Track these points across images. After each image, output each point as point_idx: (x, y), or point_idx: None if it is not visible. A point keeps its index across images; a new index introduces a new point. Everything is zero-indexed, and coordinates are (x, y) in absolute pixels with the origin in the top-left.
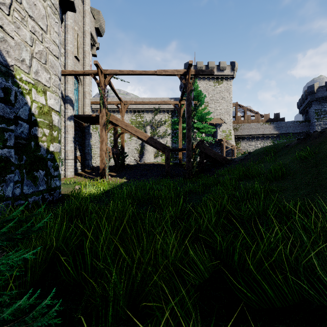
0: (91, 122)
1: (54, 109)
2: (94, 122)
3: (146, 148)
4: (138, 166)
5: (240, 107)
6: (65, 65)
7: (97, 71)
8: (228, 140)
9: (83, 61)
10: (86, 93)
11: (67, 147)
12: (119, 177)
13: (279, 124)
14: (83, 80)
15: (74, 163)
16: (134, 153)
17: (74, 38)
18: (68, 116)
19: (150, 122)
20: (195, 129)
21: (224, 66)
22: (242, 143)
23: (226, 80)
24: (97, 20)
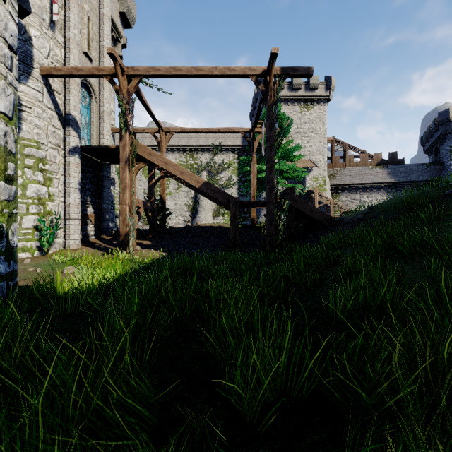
0: (112, 159)
1: None
2: (117, 160)
3: (202, 204)
4: (187, 230)
5: (338, 143)
6: (64, 64)
7: (115, 68)
8: (321, 191)
9: (99, 63)
10: (104, 113)
11: (68, 199)
12: (155, 248)
13: (396, 169)
14: (98, 93)
15: (82, 226)
16: (183, 210)
17: (82, 23)
18: (69, 147)
19: (207, 165)
20: (275, 172)
21: (315, 82)
22: (342, 197)
23: (318, 104)
24: (122, 0)
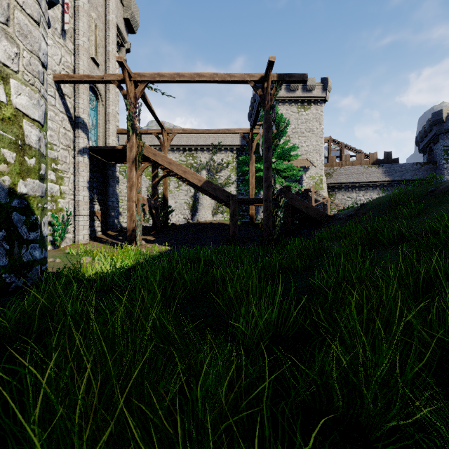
0: (117, 159)
1: (28, 116)
2: (122, 160)
3: (201, 202)
4: (189, 226)
5: (334, 143)
6: (74, 69)
7: (123, 75)
8: (317, 190)
9: (105, 67)
10: (110, 115)
11: (77, 196)
12: (159, 243)
13: (391, 168)
14: (104, 96)
15: (90, 222)
16: (183, 208)
17: (90, 30)
18: (79, 148)
19: (206, 164)
20: (273, 171)
21: (312, 84)
22: (338, 195)
23: (315, 104)
24: (127, 7)
